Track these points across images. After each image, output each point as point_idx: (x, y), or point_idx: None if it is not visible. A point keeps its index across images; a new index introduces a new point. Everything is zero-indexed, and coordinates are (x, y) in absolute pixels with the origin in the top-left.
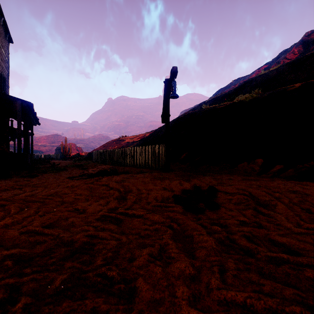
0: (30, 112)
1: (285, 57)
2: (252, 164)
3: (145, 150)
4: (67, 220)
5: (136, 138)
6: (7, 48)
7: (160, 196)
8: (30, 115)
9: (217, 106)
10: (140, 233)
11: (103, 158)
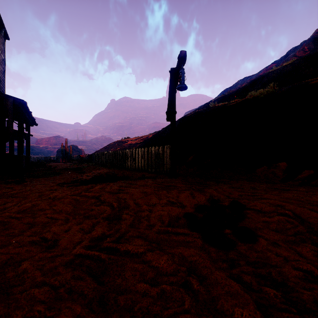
0: (25, 111)
1: (295, 55)
2: (273, 168)
3: (148, 152)
4: (20, 264)
5: (139, 140)
6: (3, 44)
7: (166, 215)
8: (25, 114)
9: (226, 103)
10: (133, 309)
11: (103, 161)
